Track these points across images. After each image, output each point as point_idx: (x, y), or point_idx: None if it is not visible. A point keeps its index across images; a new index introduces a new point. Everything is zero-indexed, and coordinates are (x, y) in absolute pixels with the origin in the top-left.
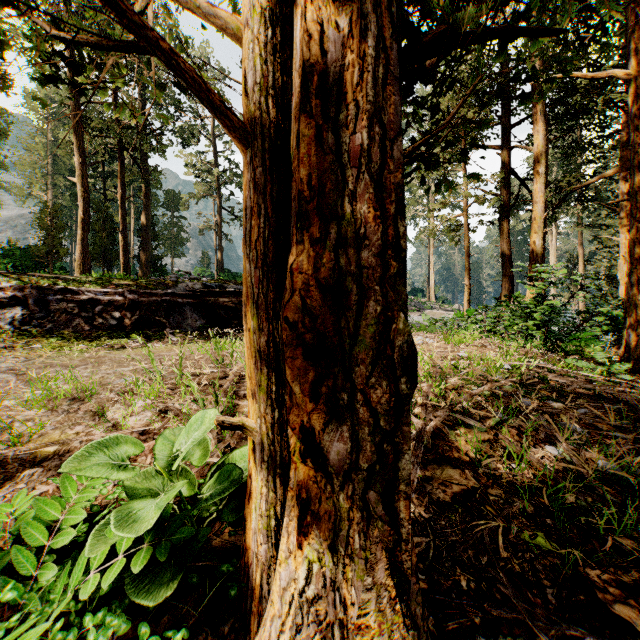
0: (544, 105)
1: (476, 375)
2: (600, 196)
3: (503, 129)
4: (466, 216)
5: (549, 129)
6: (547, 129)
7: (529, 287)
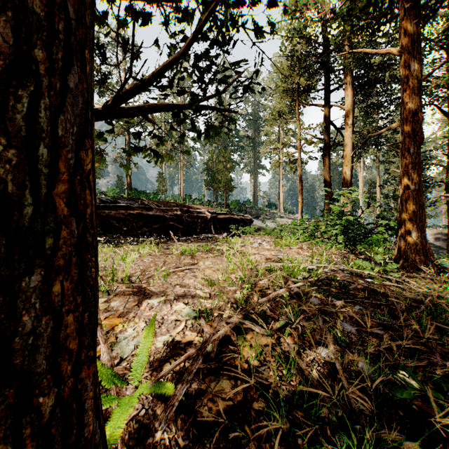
0: (352, 77)
1: (282, 276)
2: (388, 141)
3: (325, 93)
4: (300, 153)
5: (355, 94)
6: (354, 94)
7: (334, 205)
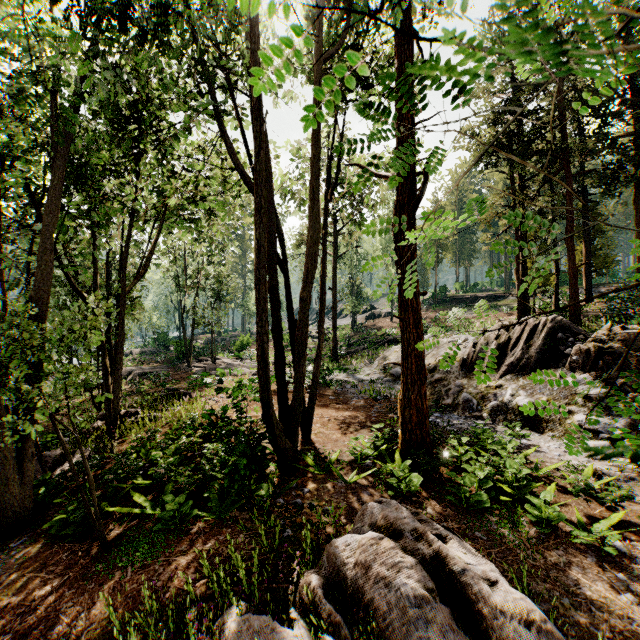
0: None
1: None
2: None
3: None
4: None
5: None
6: None
7: None
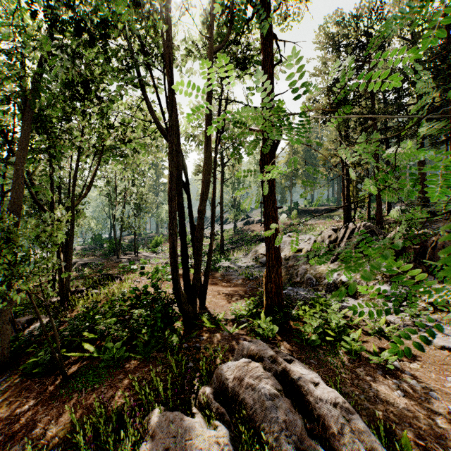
0: None
1: None
2: None
3: None
4: None
5: None
6: None
7: None
